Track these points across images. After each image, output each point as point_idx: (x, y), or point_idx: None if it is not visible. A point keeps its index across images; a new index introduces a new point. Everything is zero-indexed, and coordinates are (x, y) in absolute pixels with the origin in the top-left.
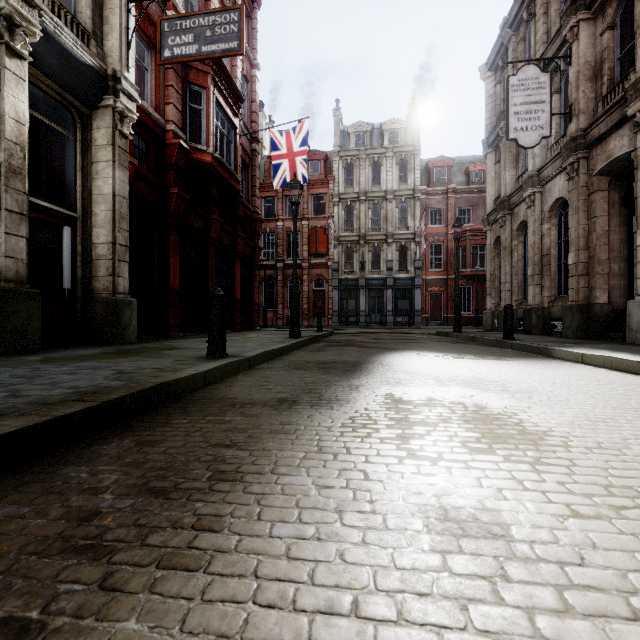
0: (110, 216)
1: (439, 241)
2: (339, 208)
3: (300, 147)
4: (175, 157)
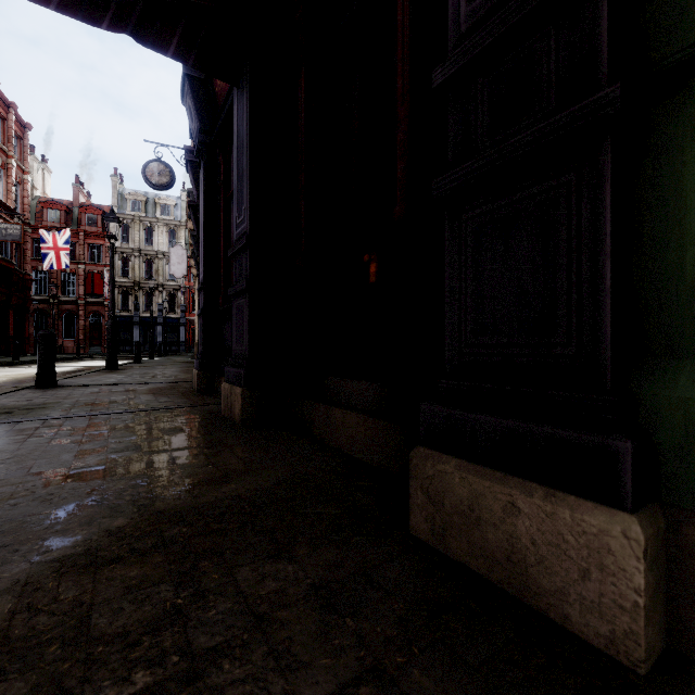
0: None
1: None
2: (116, 258)
3: (64, 245)
4: None
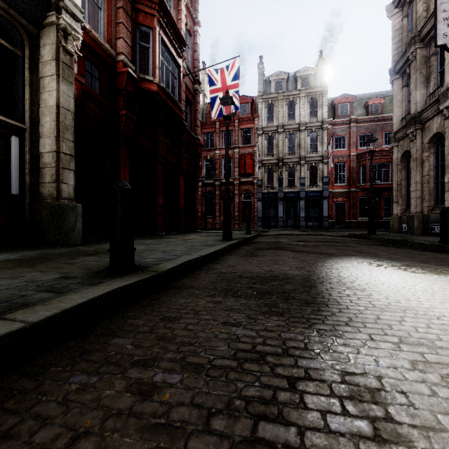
0: (54, 126)
1: (343, 161)
2: (262, 138)
3: (232, 81)
4: (124, 83)
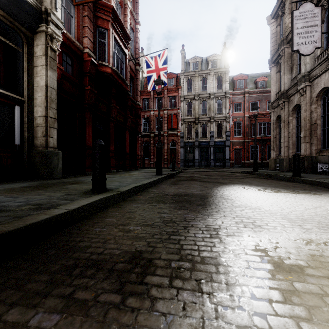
0: (44, 99)
1: (239, 120)
2: (184, 103)
3: (162, 65)
4: (89, 68)
